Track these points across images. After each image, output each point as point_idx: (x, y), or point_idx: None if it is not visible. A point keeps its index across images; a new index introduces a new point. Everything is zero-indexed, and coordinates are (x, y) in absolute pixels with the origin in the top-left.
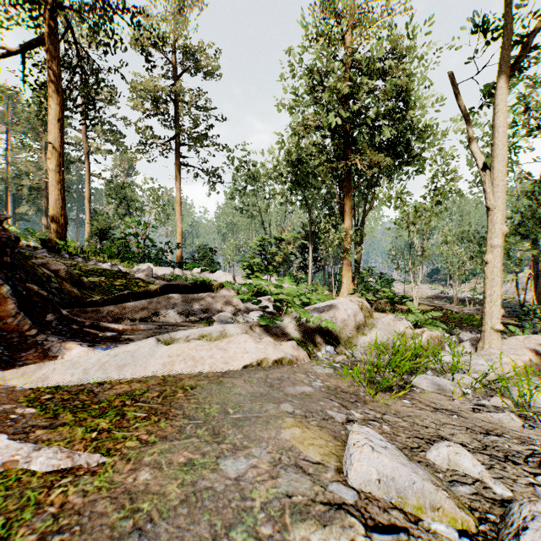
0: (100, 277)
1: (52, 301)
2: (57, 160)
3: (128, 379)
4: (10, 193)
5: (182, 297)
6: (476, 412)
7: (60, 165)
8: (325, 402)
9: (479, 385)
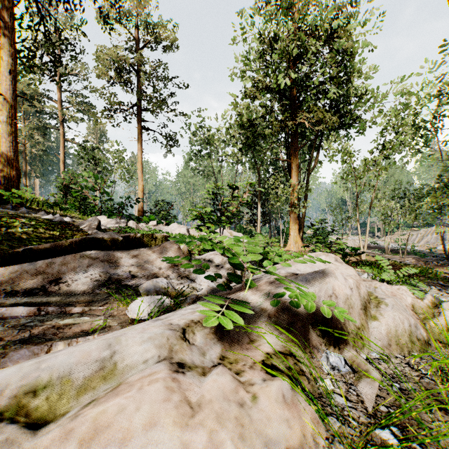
0: (26, 229)
1: None
2: (9, 111)
3: None
4: None
5: (104, 255)
6: None
7: (12, 116)
8: None
9: None
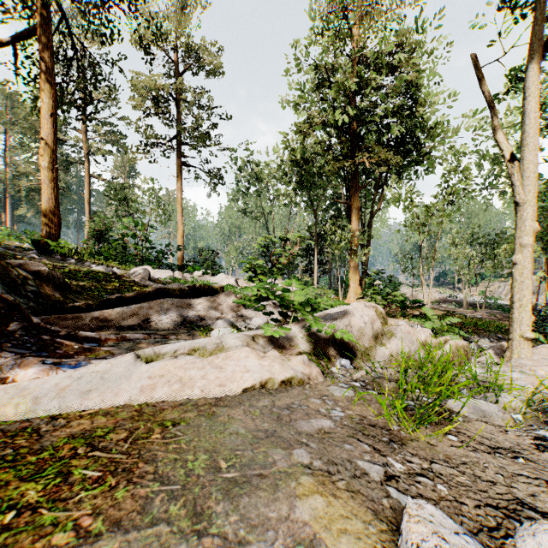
0: (90, 280)
1: (21, 307)
2: (50, 157)
3: (92, 409)
4: (9, 195)
5: (177, 302)
6: (542, 452)
7: (53, 162)
8: (351, 445)
9: (527, 407)
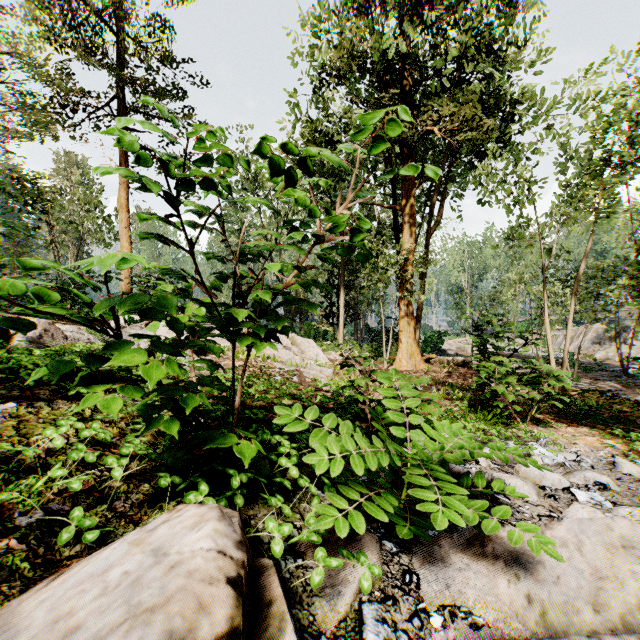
0: None
1: None
2: None
3: None
4: None
5: None
6: None
7: None
8: None
9: None
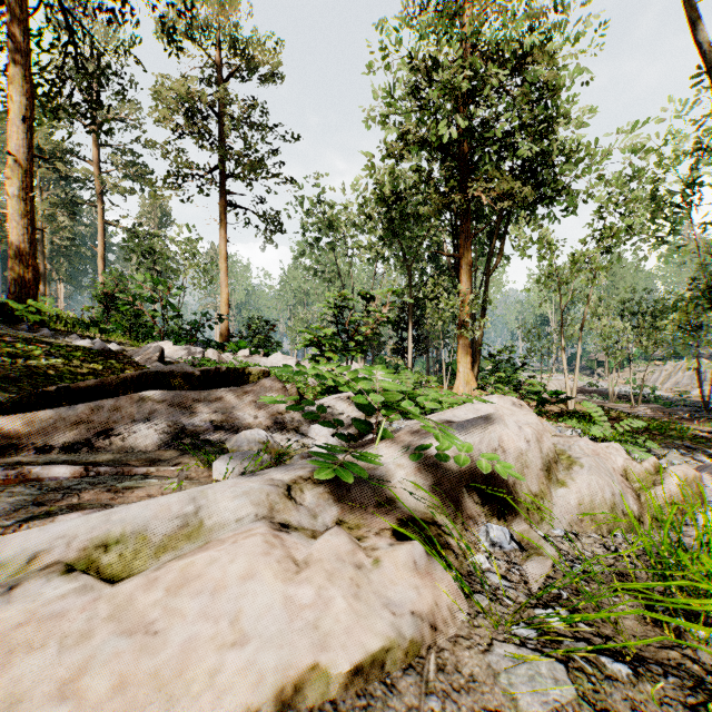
0: (54, 360)
1: None
2: (22, 180)
3: None
4: None
5: (174, 397)
6: None
7: (27, 188)
8: None
9: None
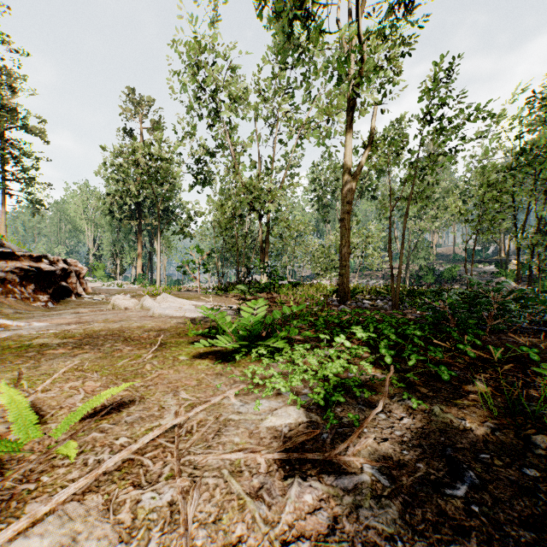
0: None
1: None
2: None
3: None
4: None
5: None
6: None
7: None
8: None
9: None
